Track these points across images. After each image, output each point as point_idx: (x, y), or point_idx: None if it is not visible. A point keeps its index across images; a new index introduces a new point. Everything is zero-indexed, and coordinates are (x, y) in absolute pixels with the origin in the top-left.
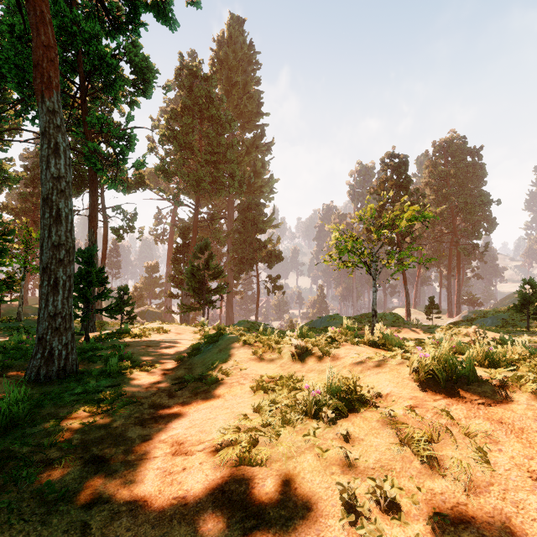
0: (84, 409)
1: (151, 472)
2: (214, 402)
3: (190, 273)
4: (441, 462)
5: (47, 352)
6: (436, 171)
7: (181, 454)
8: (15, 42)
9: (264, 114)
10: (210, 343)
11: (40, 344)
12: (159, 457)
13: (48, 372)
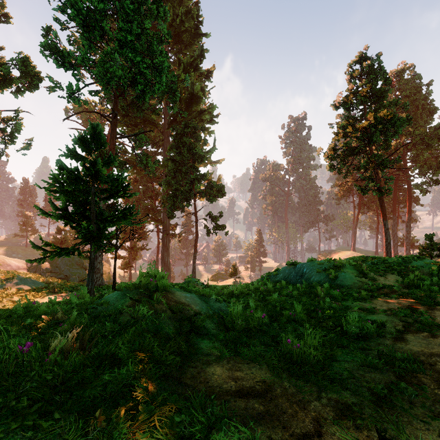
0: None
1: None
2: None
3: (54, 181)
4: None
5: None
6: None
7: None
8: None
9: (204, 35)
10: None
11: None
12: None
13: None
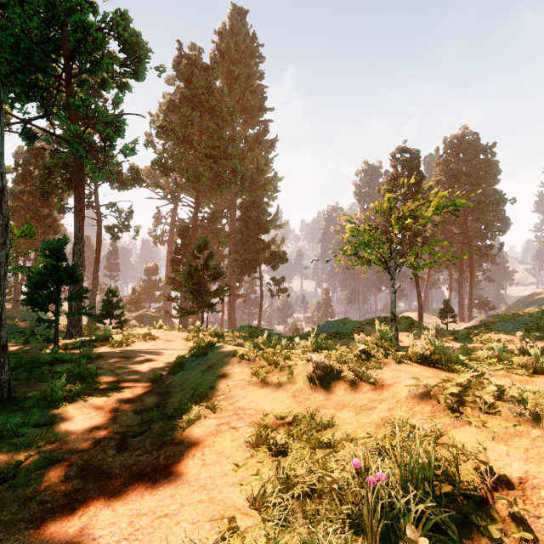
0: None
1: None
2: (184, 468)
3: (187, 273)
4: None
5: None
6: (448, 169)
7: None
8: None
9: (268, 109)
10: (196, 356)
11: None
12: None
13: None
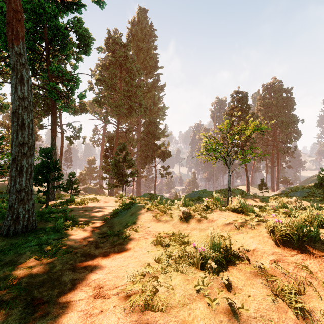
0: (35, 257)
1: (75, 314)
2: (126, 252)
3: (113, 164)
4: (312, 314)
5: (15, 216)
6: (264, 102)
7: (100, 297)
8: (3, 18)
9: (159, 67)
10: (125, 209)
11: (10, 210)
12: (83, 300)
13: (15, 229)
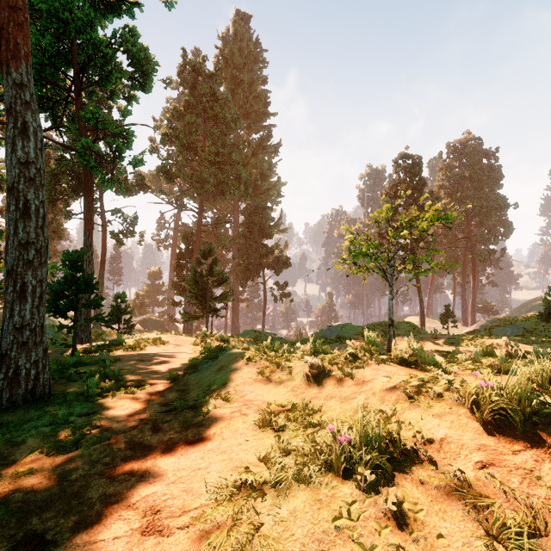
0: (41, 451)
1: None
2: (208, 441)
3: (192, 279)
4: None
5: (11, 372)
6: (451, 174)
7: (154, 532)
8: None
9: (271, 114)
10: (208, 359)
11: (3, 362)
12: (122, 538)
13: (12, 396)
